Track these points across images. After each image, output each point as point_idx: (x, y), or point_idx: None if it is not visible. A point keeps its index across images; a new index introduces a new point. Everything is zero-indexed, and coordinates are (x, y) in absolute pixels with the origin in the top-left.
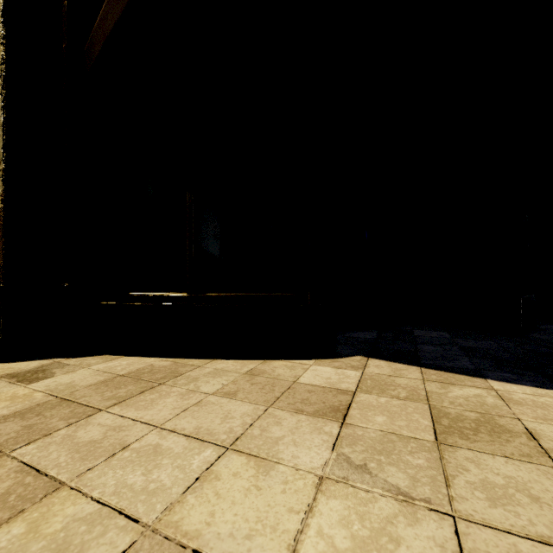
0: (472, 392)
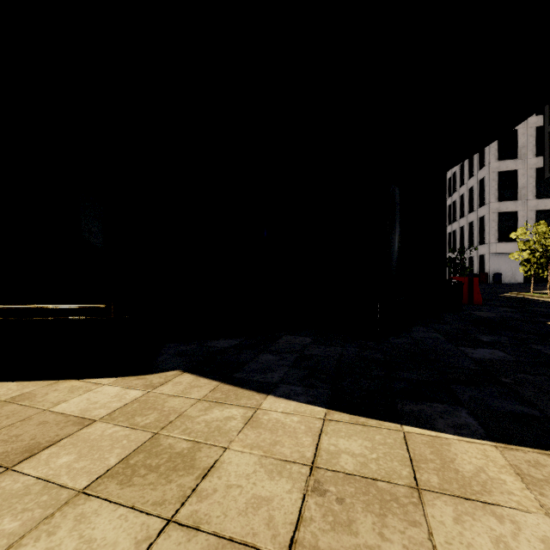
0: (228, 414)
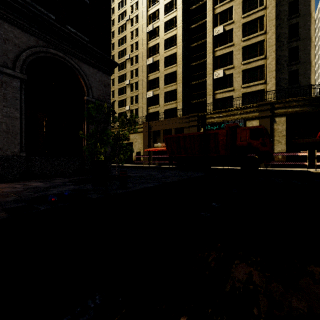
0: None
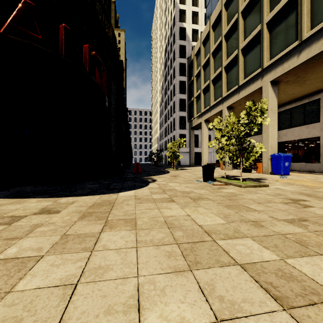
0: None
